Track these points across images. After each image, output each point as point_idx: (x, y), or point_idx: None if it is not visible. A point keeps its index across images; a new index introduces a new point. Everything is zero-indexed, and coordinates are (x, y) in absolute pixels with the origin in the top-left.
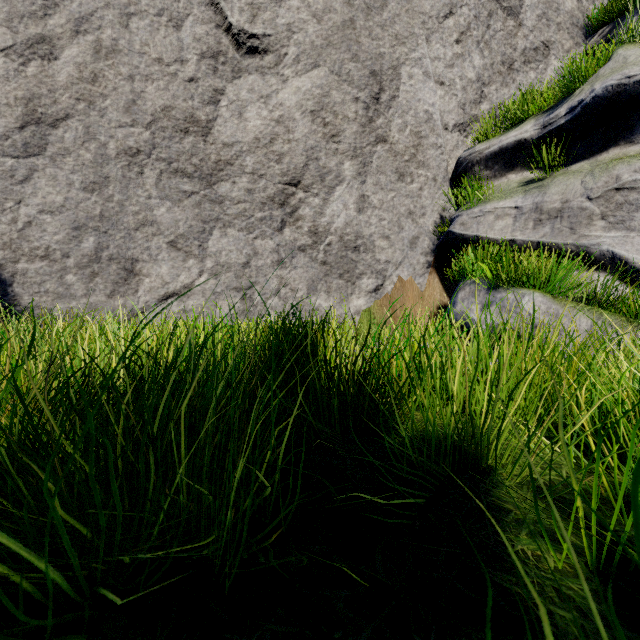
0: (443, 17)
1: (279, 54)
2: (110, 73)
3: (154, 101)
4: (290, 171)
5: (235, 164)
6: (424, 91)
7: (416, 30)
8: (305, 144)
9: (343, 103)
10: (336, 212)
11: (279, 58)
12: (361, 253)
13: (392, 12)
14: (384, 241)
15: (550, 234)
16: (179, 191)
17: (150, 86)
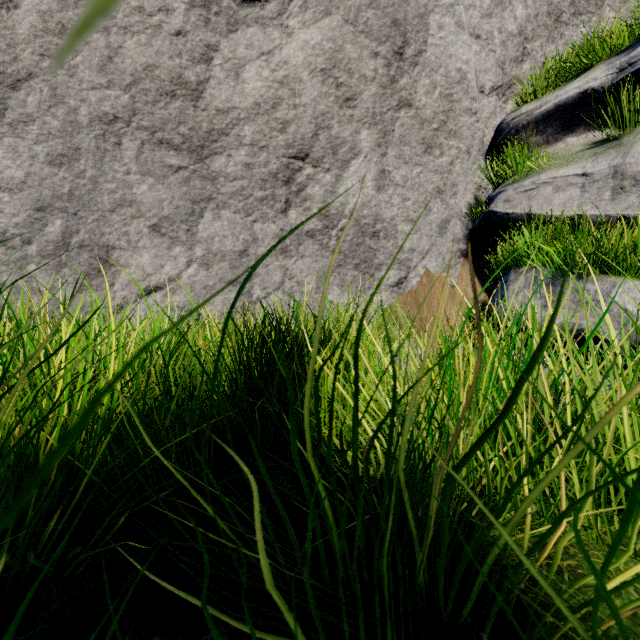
0: None
1: (283, 1)
2: None
3: (134, 58)
4: (296, 142)
5: (231, 134)
6: (456, 45)
7: None
8: (314, 110)
9: (359, 59)
10: (351, 190)
11: (283, 6)
12: (381, 239)
13: None
14: (408, 225)
15: (638, 204)
16: (164, 165)
17: (129, 40)
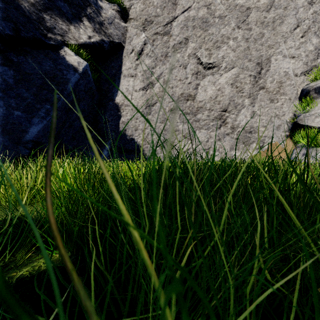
0: (293, 30)
1: (219, 67)
2: (167, 88)
3: (178, 92)
4: (223, 106)
5: (203, 107)
6: (283, 63)
7: (278, 40)
8: (229, 96)
9: (244, 78)
10: (241, 119)
11: (219, 68)
12: (252, 134)
13: (266, 37)
14: (263, 128)
15: None
16: (185, 119)
17: (177, 88)
